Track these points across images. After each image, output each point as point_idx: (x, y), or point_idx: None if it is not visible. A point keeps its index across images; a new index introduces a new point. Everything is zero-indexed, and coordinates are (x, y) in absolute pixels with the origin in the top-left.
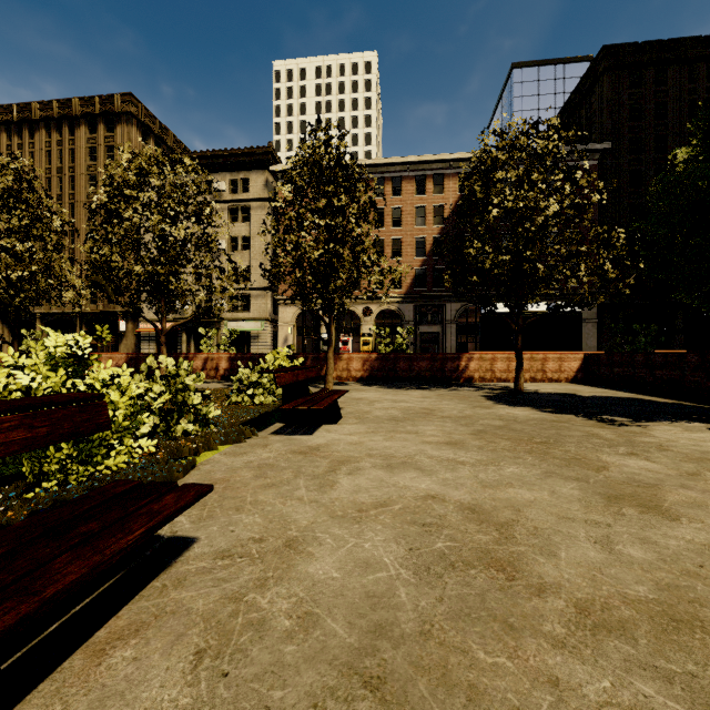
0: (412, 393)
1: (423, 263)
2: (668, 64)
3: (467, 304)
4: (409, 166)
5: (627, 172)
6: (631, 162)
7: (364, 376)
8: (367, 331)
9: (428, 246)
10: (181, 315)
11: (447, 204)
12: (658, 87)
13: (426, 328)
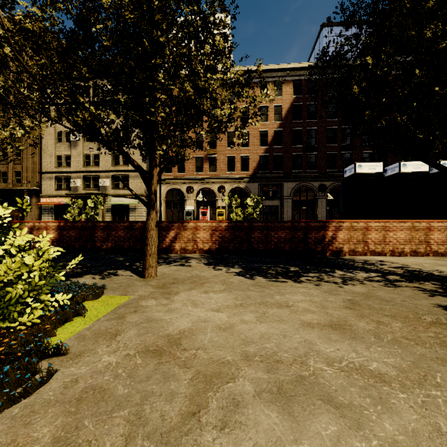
0: (291, 295)
1: (265, 151)
2: None
3: (300, 183)
4: (255, 74)
5: None
6: None
7: (212, 248)
8: (222, 204)
9: (270, 138)
10: (74, 192)
11: (284, 104)
12: None
13: (268, 202)
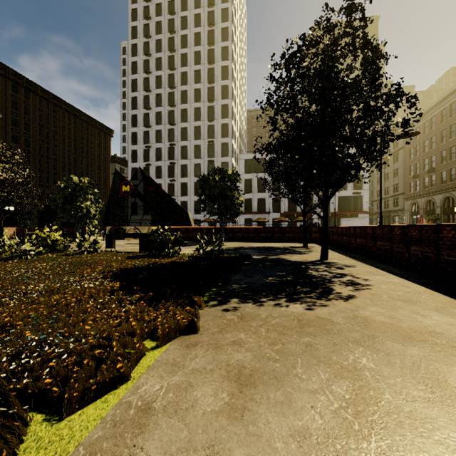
0: None
1: None
2: (31, 91)
3: None
4: None
5: (11, 134)
6: (13, 129)
7: None
8: None
9: None
10: None
11: None
12: (26, 99)
13: None
